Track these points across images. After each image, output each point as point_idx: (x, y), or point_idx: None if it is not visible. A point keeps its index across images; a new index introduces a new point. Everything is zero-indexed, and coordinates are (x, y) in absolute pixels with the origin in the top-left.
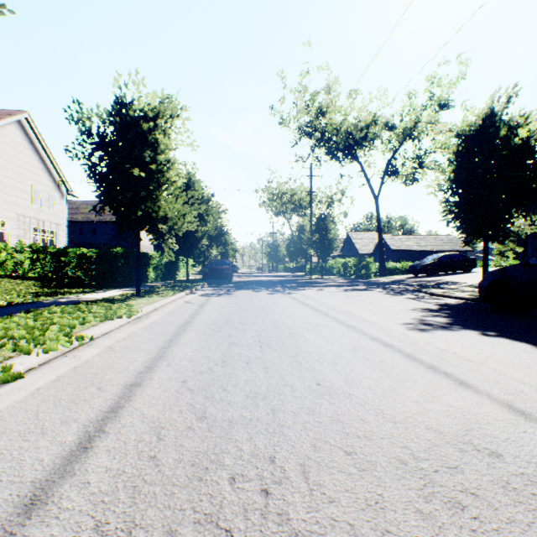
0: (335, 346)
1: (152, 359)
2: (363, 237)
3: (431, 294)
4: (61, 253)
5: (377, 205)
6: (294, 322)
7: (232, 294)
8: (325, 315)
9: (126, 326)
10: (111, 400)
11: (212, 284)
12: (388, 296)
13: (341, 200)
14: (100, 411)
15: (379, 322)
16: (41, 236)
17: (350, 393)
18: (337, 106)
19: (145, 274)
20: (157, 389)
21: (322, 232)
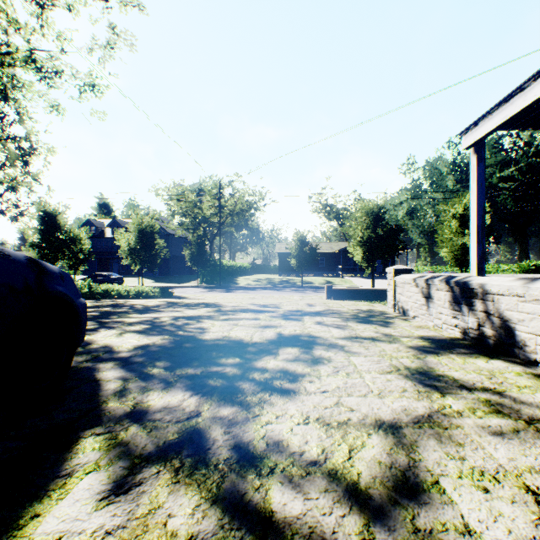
0: None
1: None
2: None
3: None
4: None
5: None
6: None
7: None
8: None
9: None
10: None
11: None
12: None
13: None
14: None
15: None
16: None
17: None
18: None
19: None
20: None
21: None
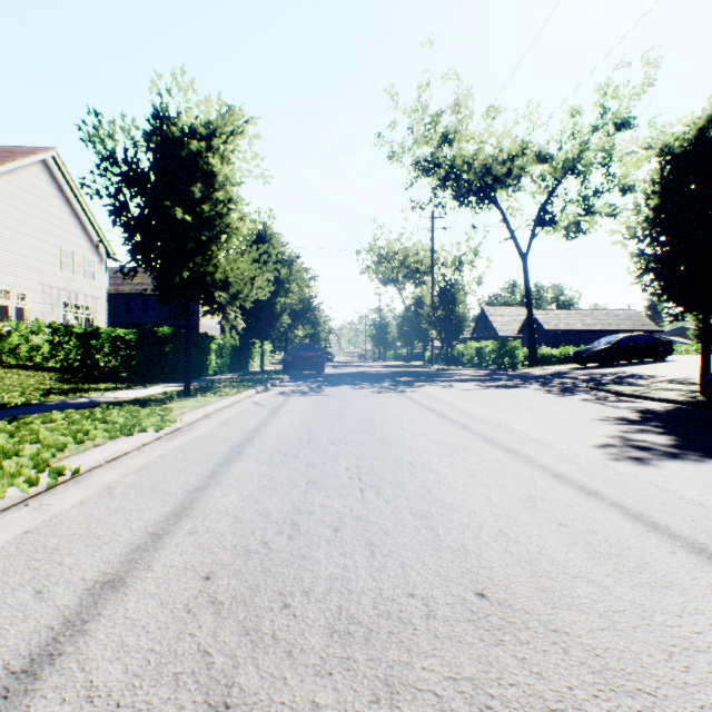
0: (493, 491)
1: (167, 516)
2: (504, 312)
3: (618, 394)
4: (91, 335)
5: (525, 267)
6: (415, 441)
7: (322, 393)
8: (464, 429)
9: (152, 445)
10: (42, 632)
11: (296, 378)
12: (553, 397)
13: (473, 262)
14: (1, 671)
15: (556, 443)
16: (73, 313)
17: (558, 627)
18: (469, 131)
19: (204, 364)
20: (148, 600)
21: (448, 305)
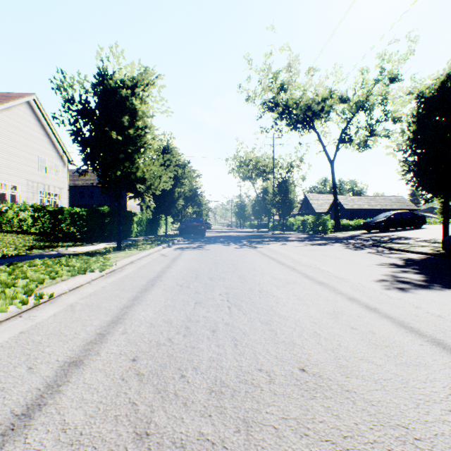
0: (311, 308)
1: (108, 323)
2: (319, 198)
3: (390, 249)
4: (58, 212)
5: (332, 169)
6: (262, 278)
7: (204, 248)
8: (293, 270)
9: (97, 280)
10: (33, 391)
11: (187, 239)
12: (349, 251)
13: (299, 166)
14: (9, 414)
15: (351, 279)
16: (47, 198)
17: (349, 389)
18: (297, 83)
19: (130, 230)
20: (98, 373)
21: (284, 193)
